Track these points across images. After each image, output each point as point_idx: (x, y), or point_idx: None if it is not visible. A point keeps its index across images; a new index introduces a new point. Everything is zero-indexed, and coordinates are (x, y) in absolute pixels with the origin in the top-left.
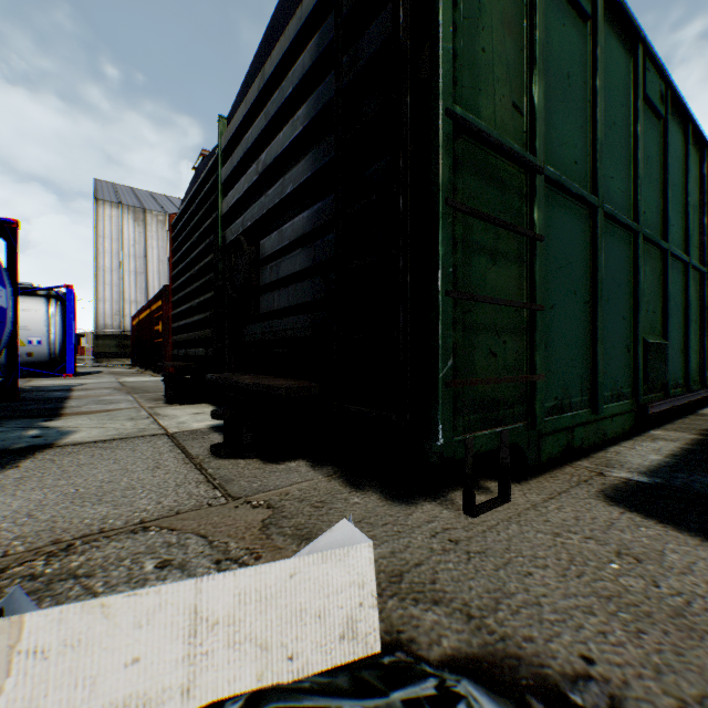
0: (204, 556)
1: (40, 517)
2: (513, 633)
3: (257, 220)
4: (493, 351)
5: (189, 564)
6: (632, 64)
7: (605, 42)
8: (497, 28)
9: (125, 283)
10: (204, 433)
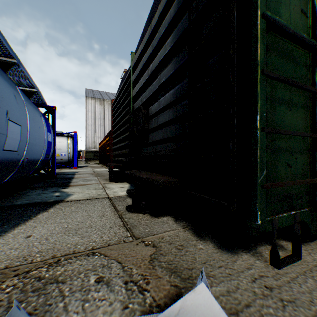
0: (119, 277)
1: (50, 240)
2: None
3: (147, 97)
4: (289, 164)
5: (111, 282)
6: None
7: None
8: None
9: (96, 130)
10: (124, 197)
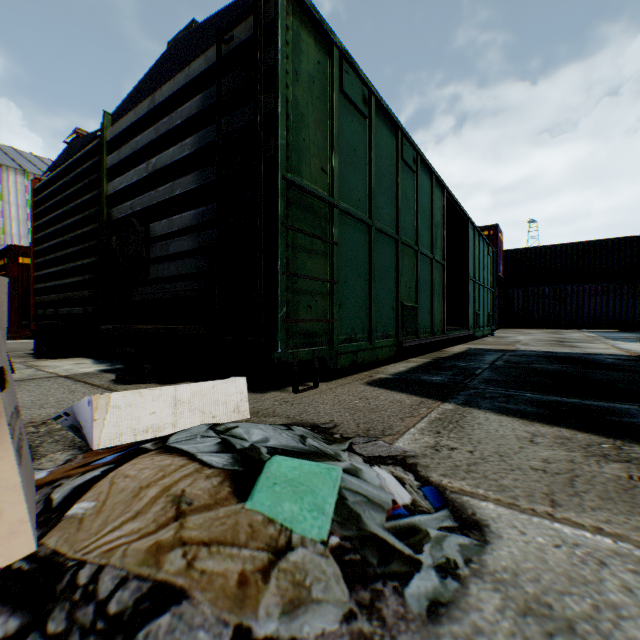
0: None
1: None
2: (306, 419)
3: (147, 207)
4: (310, 305)
5: None
6: (396, 141)
7: (379, 129)
8: (312, 126)
9: None
10: (97, 374)
